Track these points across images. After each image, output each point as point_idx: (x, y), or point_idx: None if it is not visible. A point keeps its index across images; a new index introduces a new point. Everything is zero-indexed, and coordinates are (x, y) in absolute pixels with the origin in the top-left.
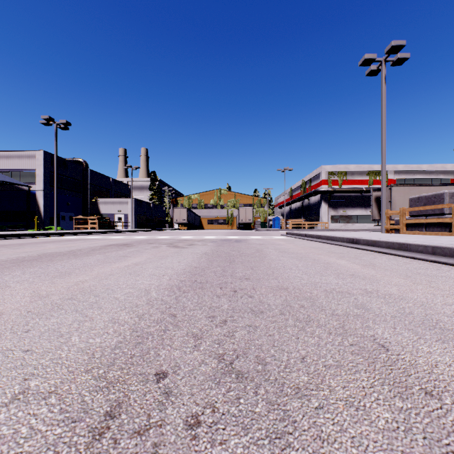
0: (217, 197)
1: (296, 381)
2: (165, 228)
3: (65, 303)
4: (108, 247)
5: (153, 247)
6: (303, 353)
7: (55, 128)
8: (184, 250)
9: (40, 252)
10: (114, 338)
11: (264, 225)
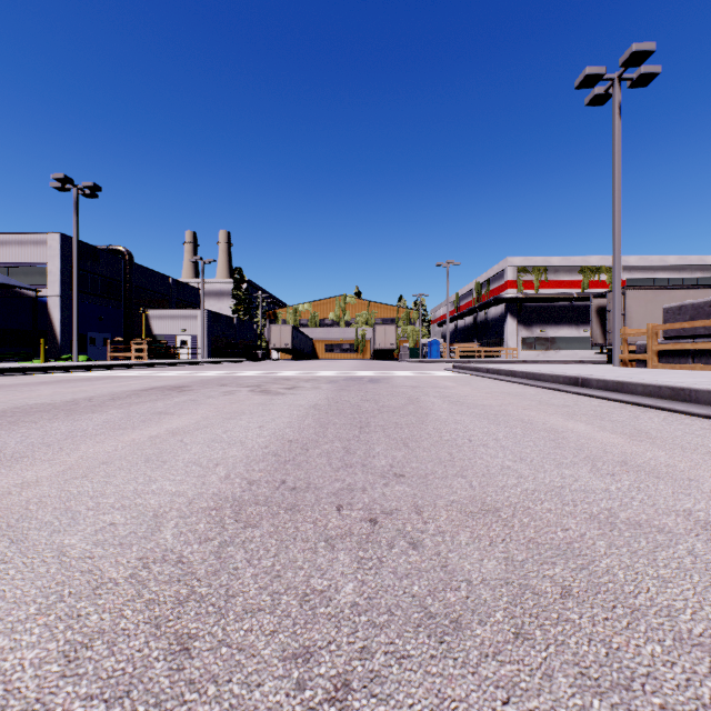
0: (340, 308)
1: None
2: (257, 357)
3: None
4: (143, 394)
5: (224, 394)
6: None
7: (76, 195)
8: (278, 400)
9: (12, 404)
10: None
11: (415, 352)
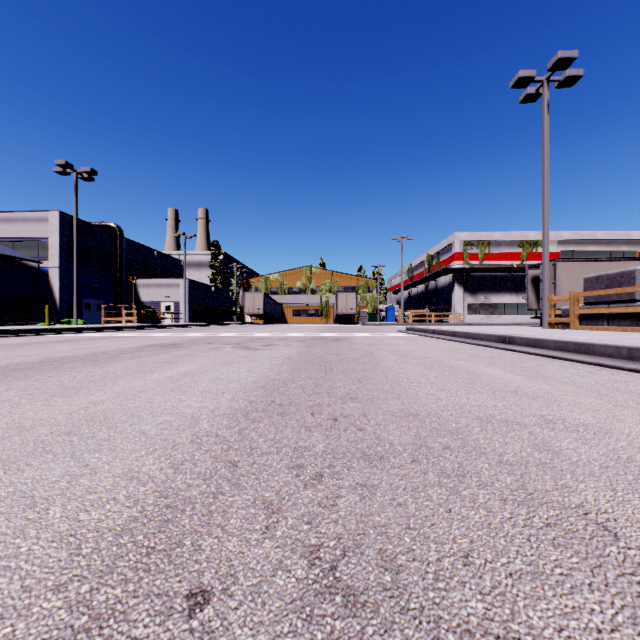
0: (306, 278)
1: (461, 613)
2: (233, 321)
3: (58, 440)
4: (146, 349)
5: (212, 349)
6: (465, 544)
7: (75, 179)
8: (258, 353)
9: (45, 357)
10: (124, 511)
11: (373, 317)
